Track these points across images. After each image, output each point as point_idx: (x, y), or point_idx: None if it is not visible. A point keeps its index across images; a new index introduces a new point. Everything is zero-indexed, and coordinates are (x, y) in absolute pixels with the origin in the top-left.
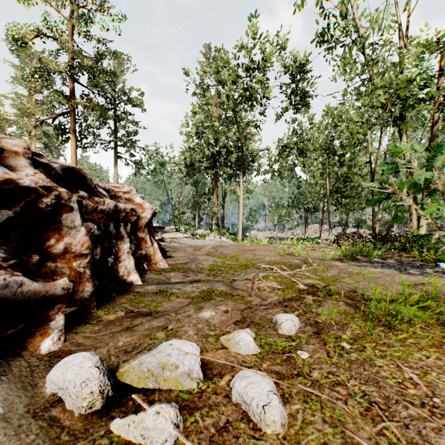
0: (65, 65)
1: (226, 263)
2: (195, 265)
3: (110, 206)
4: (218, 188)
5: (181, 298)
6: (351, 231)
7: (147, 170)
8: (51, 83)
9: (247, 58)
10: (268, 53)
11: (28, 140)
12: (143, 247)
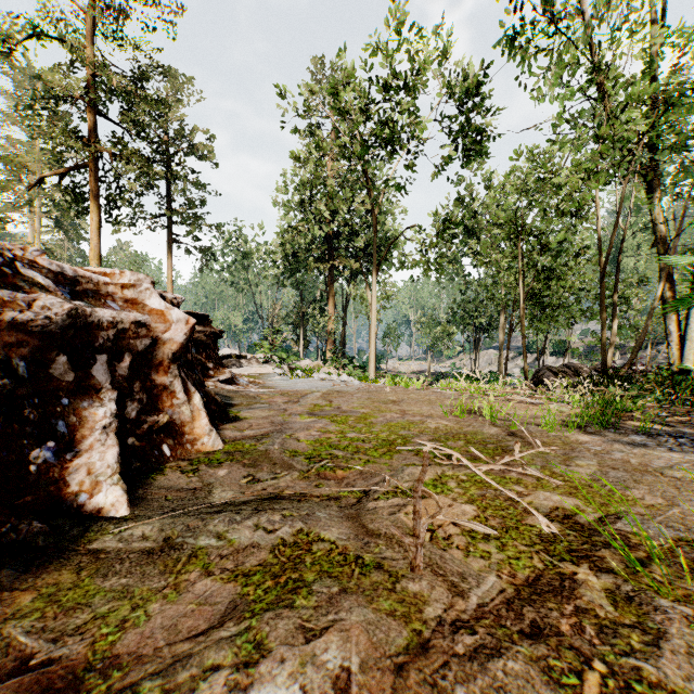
0: (77, 83)
1: (347, 437)
2: (281, 442)
3: (55, 314)
4: (336, 292)
5: (213, 578)
6: (547, 361)
7: (222, 262)
8: (67, 123)
9: (384, 67)
10: (419, 62)
11: (29, 213)
12: (166, 407)
